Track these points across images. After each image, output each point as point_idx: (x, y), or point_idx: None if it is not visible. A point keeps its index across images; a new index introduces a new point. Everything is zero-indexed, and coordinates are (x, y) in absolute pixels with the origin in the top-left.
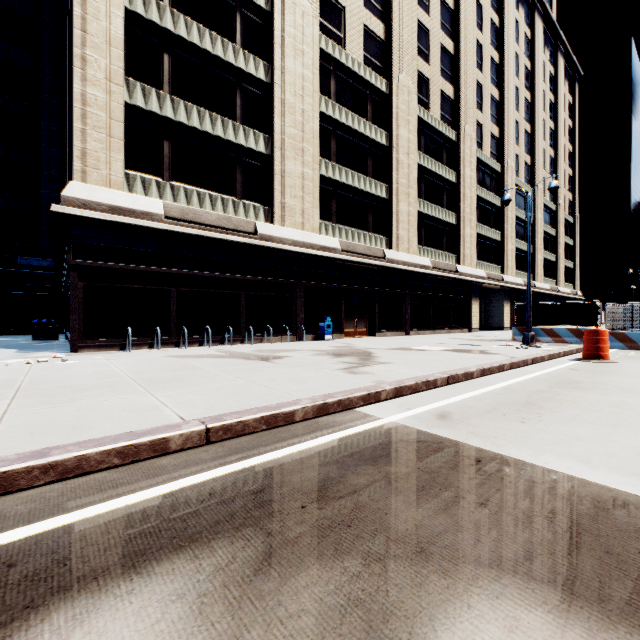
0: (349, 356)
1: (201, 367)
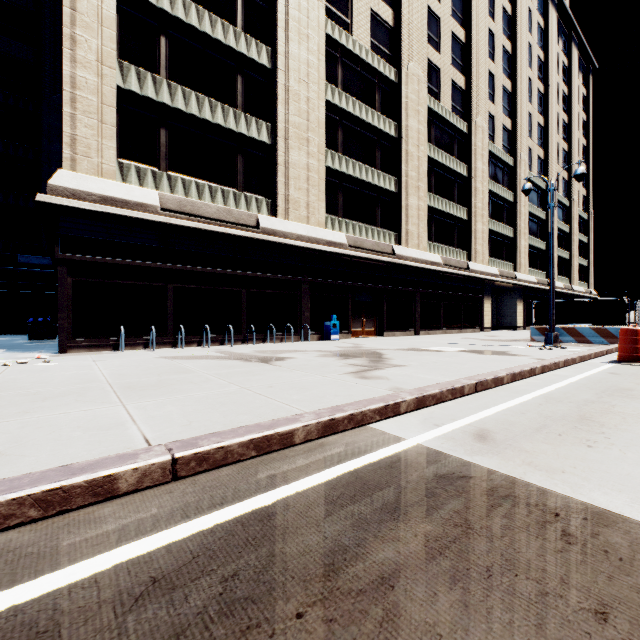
0: (358, 357)
1: (193, 370)
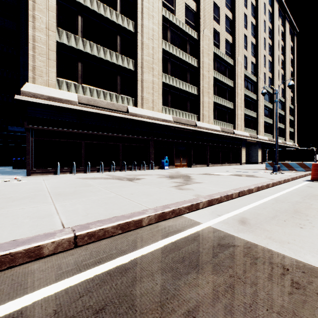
0: (178, 178)
1: (93, 185)
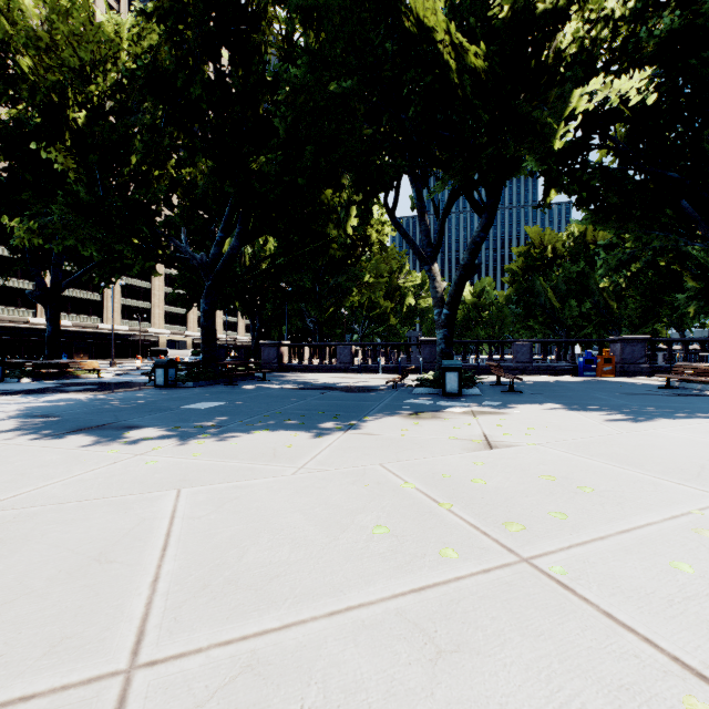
0: None
1: None
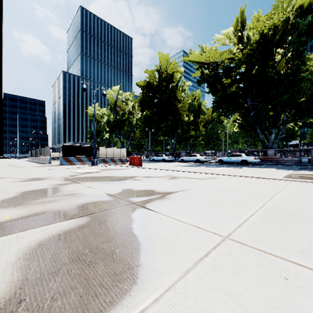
0: (133, 178)
1: (266, 210)
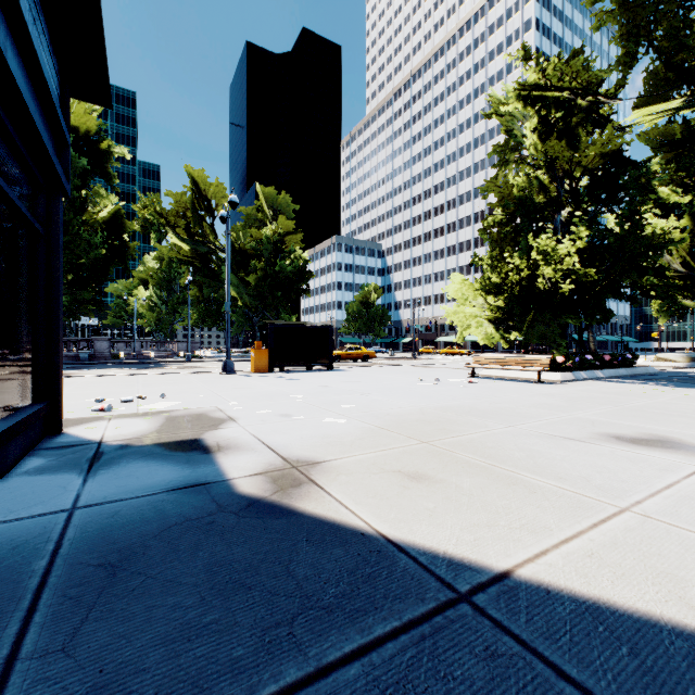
0: None
1: None
